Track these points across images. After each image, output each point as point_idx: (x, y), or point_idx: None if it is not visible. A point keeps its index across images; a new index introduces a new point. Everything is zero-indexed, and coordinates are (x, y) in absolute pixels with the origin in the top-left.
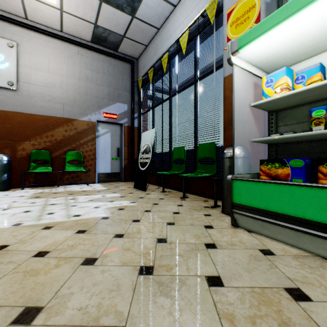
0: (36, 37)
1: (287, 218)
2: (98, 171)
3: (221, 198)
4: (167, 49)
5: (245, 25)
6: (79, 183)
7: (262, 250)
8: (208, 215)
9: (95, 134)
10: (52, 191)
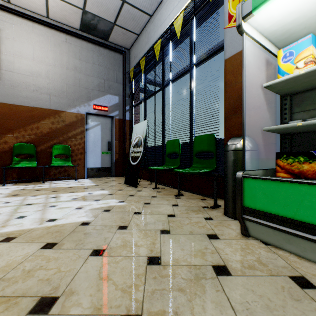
0: (19, 22)
1: None
2: (87, 166)
3: (220, 196)
4: (160, 36)
5: None
6: (67, 178)
7: (294, 277)
8: (209, 218)
9: (84, 126)
10: (35, 187)
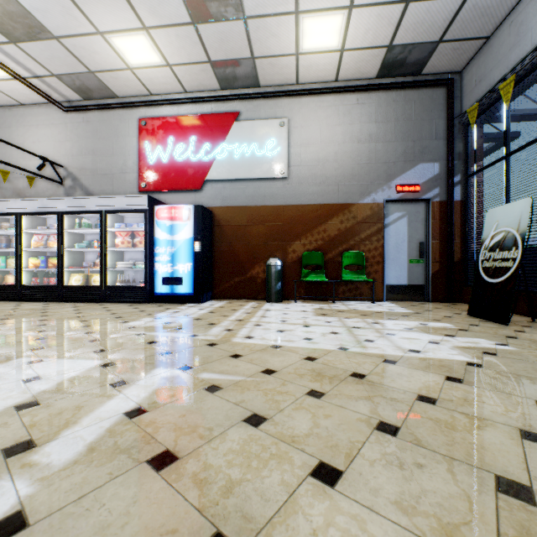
0: (306, 102)
1: None
2: (386, 282)
3: None
4: None
5: None
6: (358, 299)
7: None
8: None
9: (382, 222)
10: (332, 308)
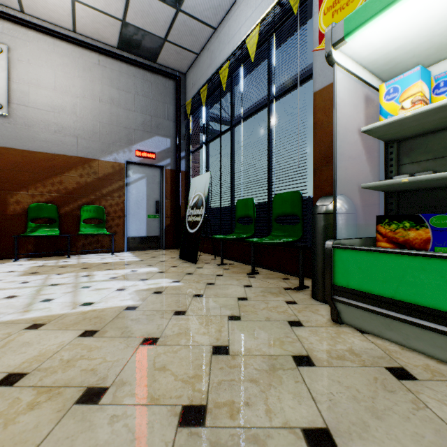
0: (36, 38)
1: (435, 314)
2: (128, 234)
3: (308, 274)
4: (227, 57)
5: (348, 11)
6: (100, 251)
7: (391, 368)
8: (292, 302)
9: (123, 180)
10: (58, 263)
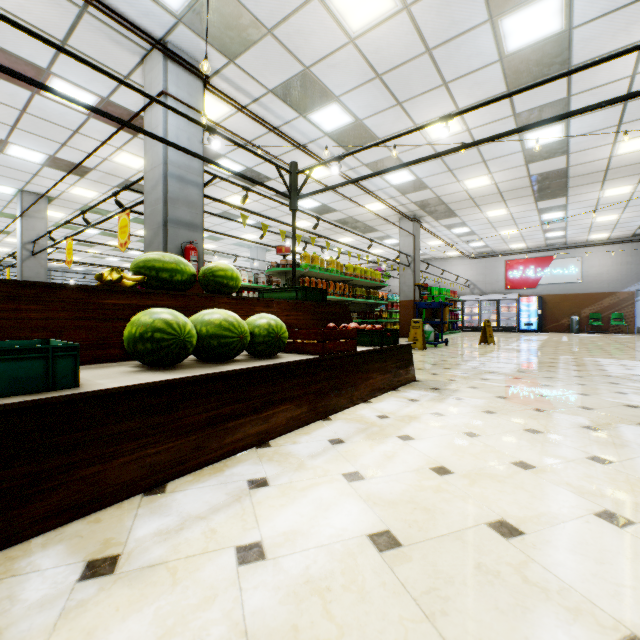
0: (590, 249)
1: None
2: (636, 326)
3: None
4: None
5: None
6: (620, 333)
7: None
8: None
9: (633, 300)
10: (604, 334)
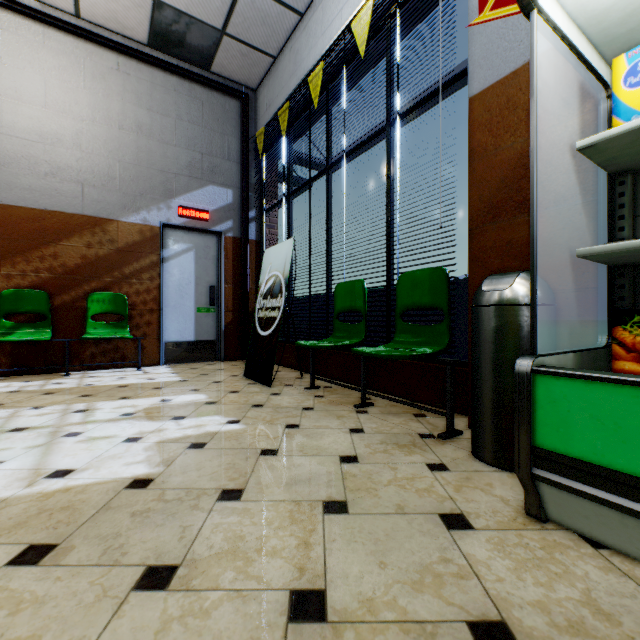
0: (14, 24)
1: None
2: (165, 338)
3: (457, 407)
4: (321, 56)
5: None
6: (120, 365)
7: None
8: (440, 467)
9: (158, 253)
10: (45, 387)
